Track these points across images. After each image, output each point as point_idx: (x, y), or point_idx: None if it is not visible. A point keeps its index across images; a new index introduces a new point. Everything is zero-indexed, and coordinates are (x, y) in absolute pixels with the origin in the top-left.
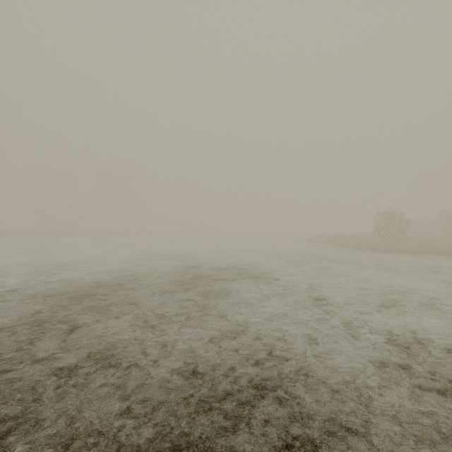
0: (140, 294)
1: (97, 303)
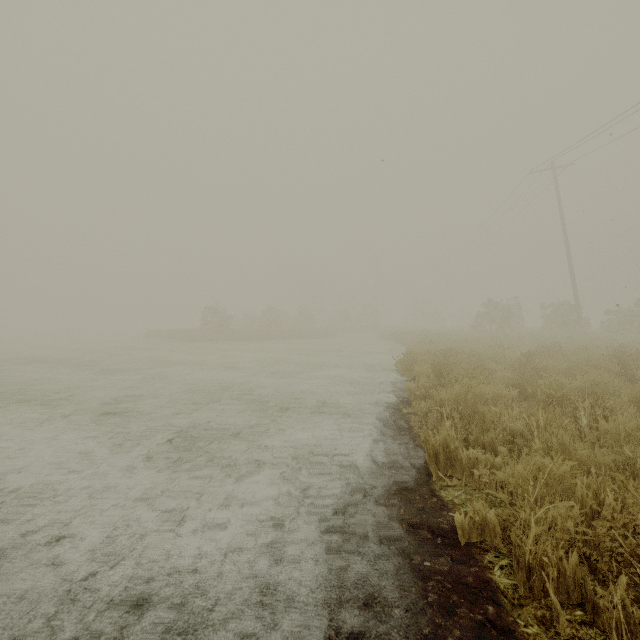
0: None
1: None
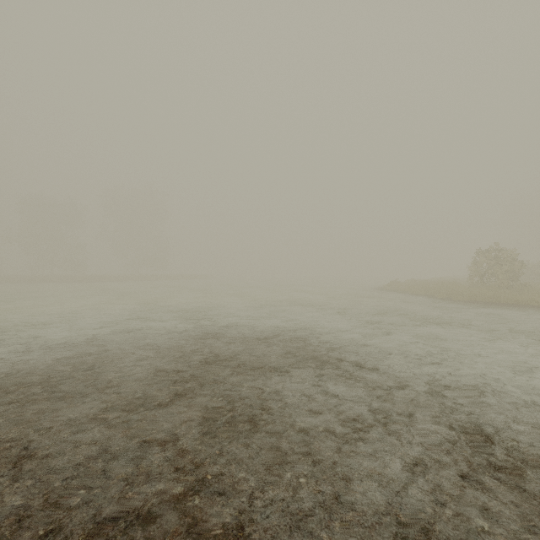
0: (71, 415)
1: None
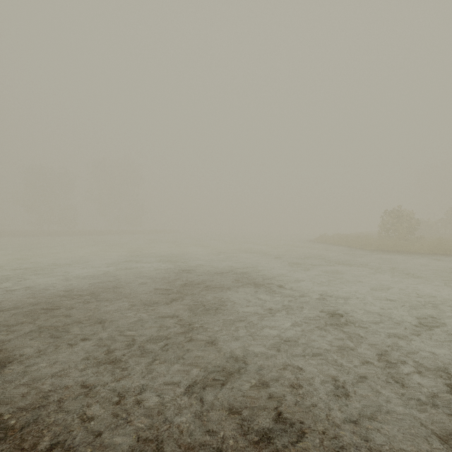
0: (115, 308)
1: (56, 320)
